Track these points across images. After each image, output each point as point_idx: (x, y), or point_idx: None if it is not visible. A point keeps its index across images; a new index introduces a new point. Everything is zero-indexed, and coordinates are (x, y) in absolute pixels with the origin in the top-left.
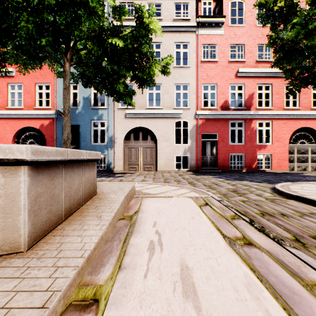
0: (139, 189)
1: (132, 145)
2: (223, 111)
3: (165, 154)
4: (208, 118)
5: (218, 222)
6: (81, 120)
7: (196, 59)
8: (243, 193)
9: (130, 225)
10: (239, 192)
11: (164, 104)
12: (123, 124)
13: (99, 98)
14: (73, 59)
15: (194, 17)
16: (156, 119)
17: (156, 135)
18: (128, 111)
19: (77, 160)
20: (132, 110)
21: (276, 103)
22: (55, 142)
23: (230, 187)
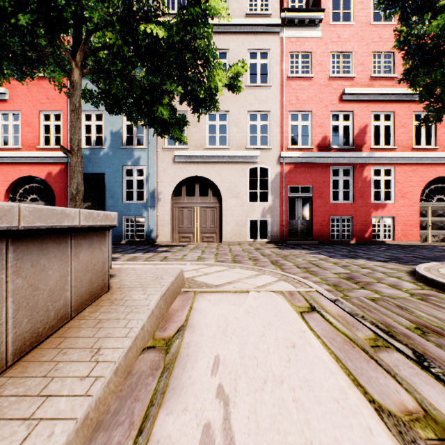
0: (191, 275)
1: (184, 203)
2: (322, 153)
3: (234, 217)
4: (298, 162)
5: (349, 360)
6: (107, 166)
7: (280, 75)
8: (366, 283)
9: (162, 369)
10: (358, 280)
11: (232, 142)
12: (171, 171)
13: (135, 133)
14: (88, 66)
15: (278, 10)
16: (221, 164)
17: (220, 188)
18: (178, 153)
19: (52, 228)
20: (184, 151)
21: (401, 140)
22: (68, 199)
23: (340, 270)
